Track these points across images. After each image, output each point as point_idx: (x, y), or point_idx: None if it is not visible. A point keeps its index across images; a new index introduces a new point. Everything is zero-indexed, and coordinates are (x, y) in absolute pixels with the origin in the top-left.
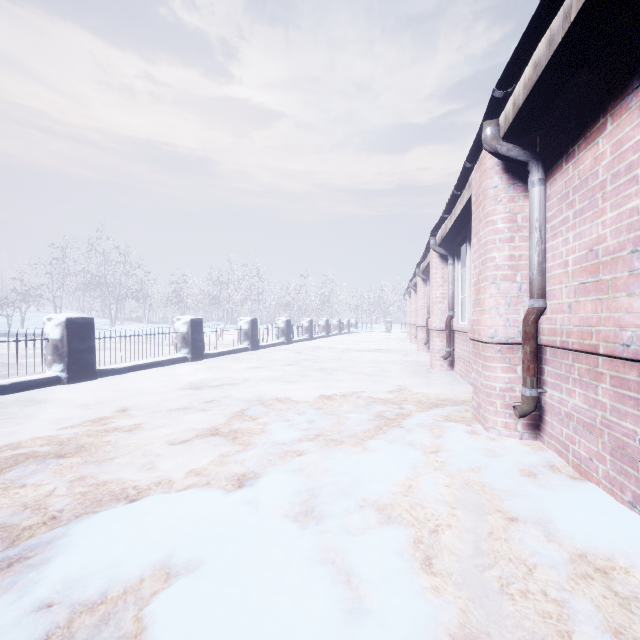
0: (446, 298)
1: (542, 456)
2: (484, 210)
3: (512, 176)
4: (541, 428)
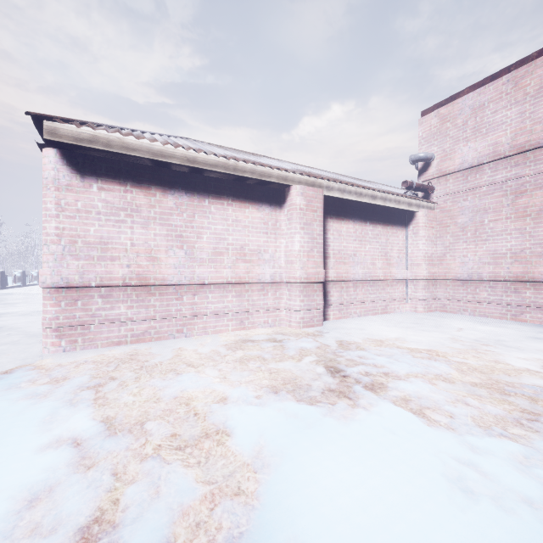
0: None
1: None
2: None
3: None
4: None
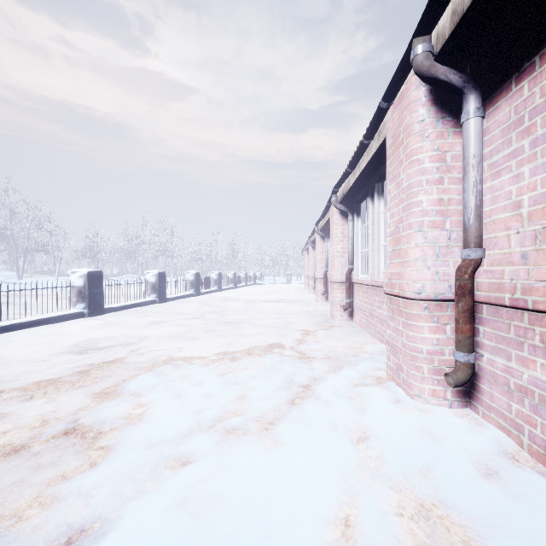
0: (346, 252)
1: (487, 437)
2: (407, 149)
3: (441, 109)
4: (473, 396)
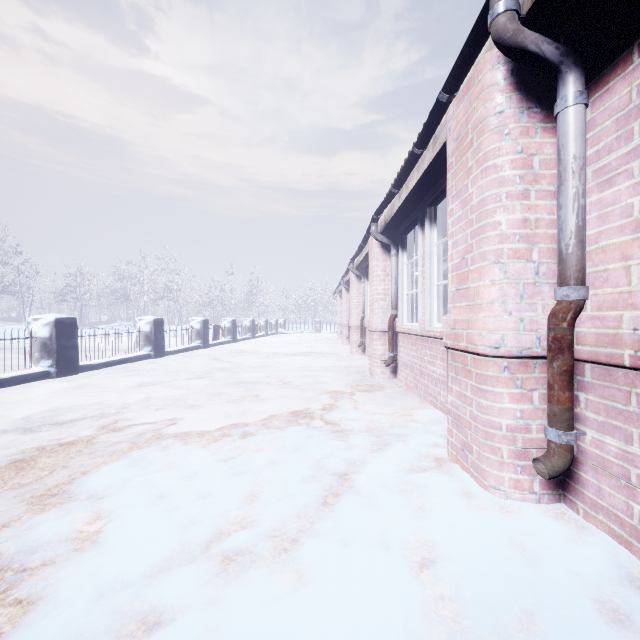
0: (388, 295)
1: (599, 551)
2: (479, 152)
3: (526, 96)
4: (569, 487)
